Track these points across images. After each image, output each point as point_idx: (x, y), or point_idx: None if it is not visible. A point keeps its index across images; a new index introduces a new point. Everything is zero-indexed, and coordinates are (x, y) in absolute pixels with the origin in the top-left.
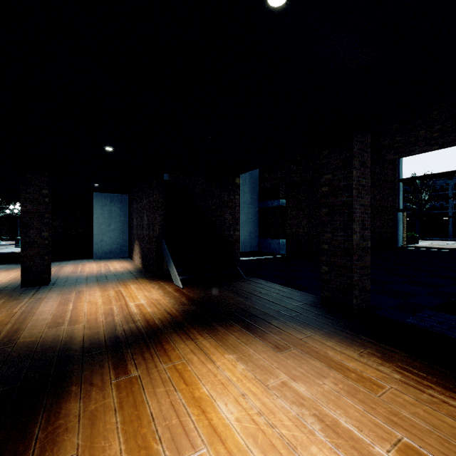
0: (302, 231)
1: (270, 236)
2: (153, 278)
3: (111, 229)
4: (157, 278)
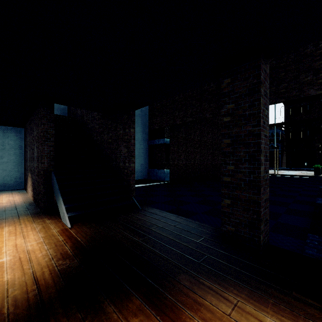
0: (181, 163)
1: (157, 167)
2: (40, 214)
3: (4, 161)
4: (44, 215)
